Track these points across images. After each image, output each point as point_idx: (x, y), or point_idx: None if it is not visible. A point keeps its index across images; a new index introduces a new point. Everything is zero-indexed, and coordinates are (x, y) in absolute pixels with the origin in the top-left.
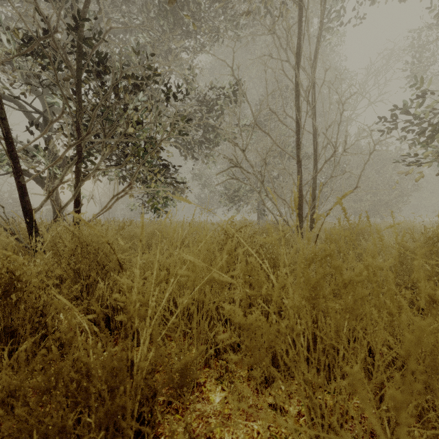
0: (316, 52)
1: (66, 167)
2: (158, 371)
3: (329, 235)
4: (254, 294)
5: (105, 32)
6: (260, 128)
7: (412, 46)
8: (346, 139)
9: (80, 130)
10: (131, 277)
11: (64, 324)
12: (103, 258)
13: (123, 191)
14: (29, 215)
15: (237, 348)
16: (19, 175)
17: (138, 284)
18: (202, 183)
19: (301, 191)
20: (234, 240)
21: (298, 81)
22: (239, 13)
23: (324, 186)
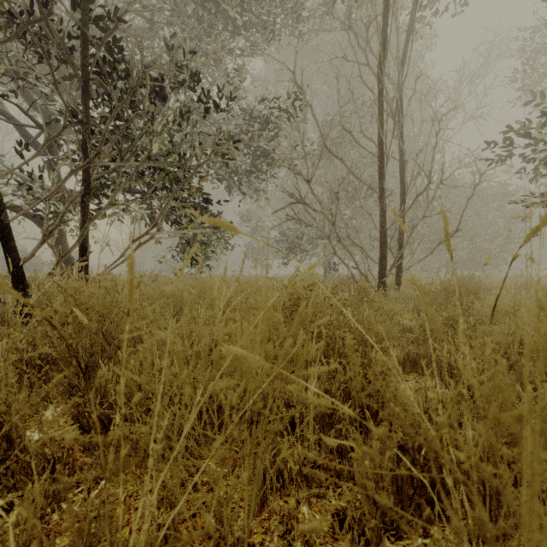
0: (404, 52)
1: (68, 201)
2: (184, 519)
3: (541, 301)
4: (381, 437)
5: (122, 19)
6: (331, 152)
7: (523, 50)
8: (442, 167)
9: (88, 151)
10: (151, 356)
11: (33, 440)
12: (113, 328)
13: (146, 234)
14: (16, 266)
15: (312, 476)
16: (0, 211)
17: (125, 407)
18: (252, 227)
19: (385, 235)
20: (310, 305)
21: (381, 89)
22: (302, 2)
23: (414, 229)
